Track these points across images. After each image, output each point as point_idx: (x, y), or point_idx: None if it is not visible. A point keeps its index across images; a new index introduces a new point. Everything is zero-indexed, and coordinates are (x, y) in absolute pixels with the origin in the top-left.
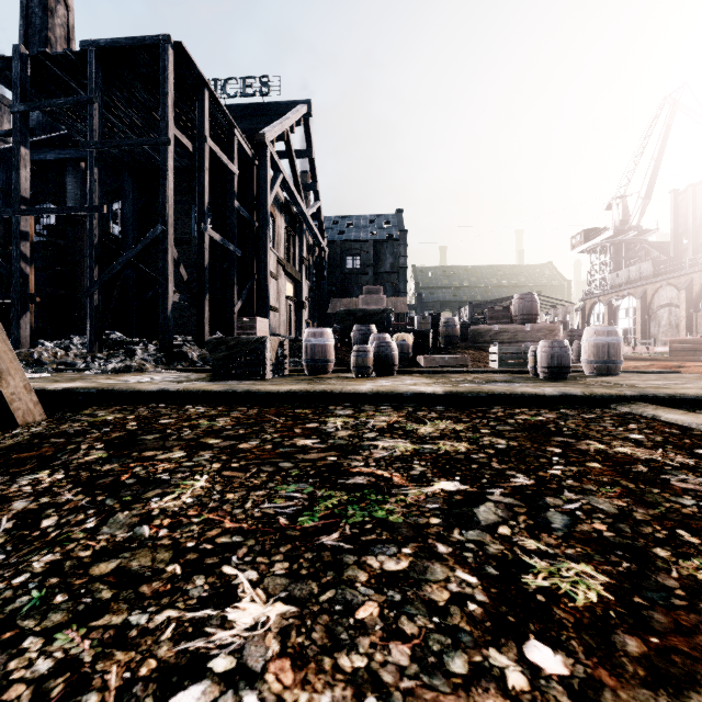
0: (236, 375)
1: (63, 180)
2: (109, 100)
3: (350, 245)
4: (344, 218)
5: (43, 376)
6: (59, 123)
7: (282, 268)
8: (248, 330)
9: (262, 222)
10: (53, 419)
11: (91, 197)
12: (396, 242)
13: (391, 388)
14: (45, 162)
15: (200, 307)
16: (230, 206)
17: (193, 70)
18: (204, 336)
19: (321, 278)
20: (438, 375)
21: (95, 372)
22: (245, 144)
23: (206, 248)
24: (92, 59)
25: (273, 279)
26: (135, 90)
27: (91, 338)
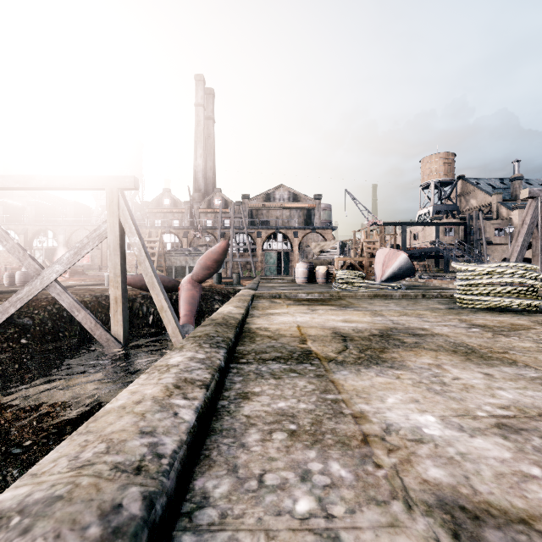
0: None
1: None
2: None
3: None
4: None
5: None
6: None
7: None
8: None
9: None
10: None
11: None
12: None
13: None
14: None
15: None
16: None
17: None
18: None
19: None
20: None
21: None
22: None
23: None
24: None
25: None
26: None
27: None
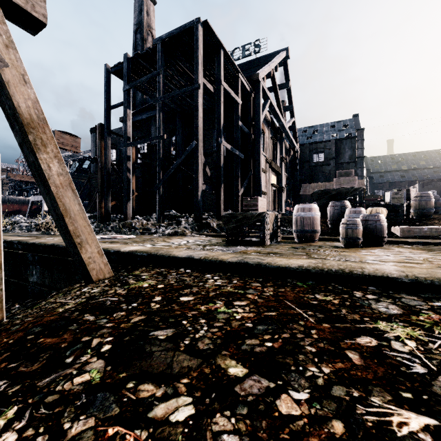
0: (242, 241)
1: (149, 128)
2: (168, 74)
3: (316, 145)
4: (311, 128)
5: (132, 237)
6: (146, 95)
7: (268, 165)
8: (251, 207)
9: (256, 134)
10: (113, 278)
11: (158, 131)
12: (354, 139)
13: (431, 273)
14: (142, 120)
15: (218, 193)
16: (236, 126)
17: (214, 38)
18: (220, 212)
19: (295, 170)
20: (434, 247)
21: (159, 235)
22: (245, 83)
23: (221, 154)
24: (159, 49)
25: (263, 173)
26: (181, 63)
27: (158, 214)
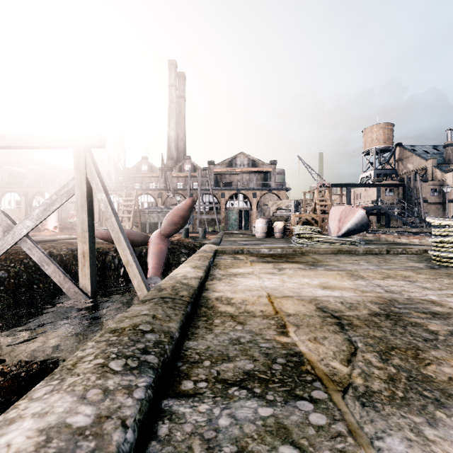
0: None
1: None
2: None
3: None
4: None
5: None
6: None
7: None
8: None
9: None
10: None
11: None
12: None
13: None
14: None
15: None
16: None
17: None
18: None
19: None
20: None
21: None
22: None
23: None
24: None
25: None
26: None
27: None
